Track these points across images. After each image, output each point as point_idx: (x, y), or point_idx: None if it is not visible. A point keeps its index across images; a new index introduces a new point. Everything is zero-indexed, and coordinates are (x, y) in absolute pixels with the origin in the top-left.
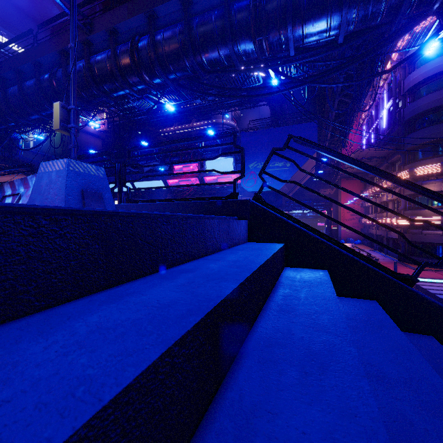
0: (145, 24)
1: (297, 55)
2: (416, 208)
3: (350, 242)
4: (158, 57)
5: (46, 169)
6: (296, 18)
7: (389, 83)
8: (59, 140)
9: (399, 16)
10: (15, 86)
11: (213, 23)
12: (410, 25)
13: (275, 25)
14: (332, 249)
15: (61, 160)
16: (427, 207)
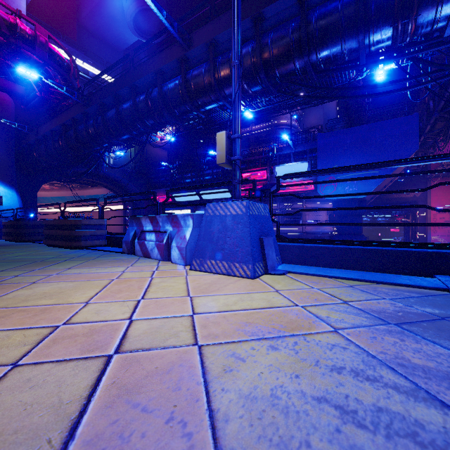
0: (248, 29)
1: None
2: None
3: None
4: (264, 63)
5: (215, 212)
6: None
7: None
8: (132, 154)
9: None
10: (112, 110)
11: (339, 13)
12: None
13: None
14: None
15: (238, 202)
16: None
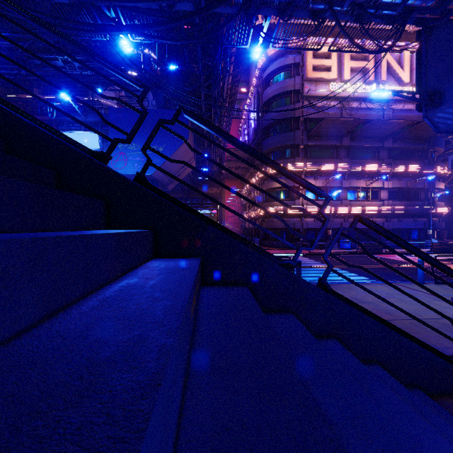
0: None
1: None
2: (270, 200)
3: None
4: None
5: None
6: None
7: (255, 96)
8: None
9: None
10: None
11: None
12: (216, 3)
13: None
14: (13, 117)
15: None
16: (118, 85)
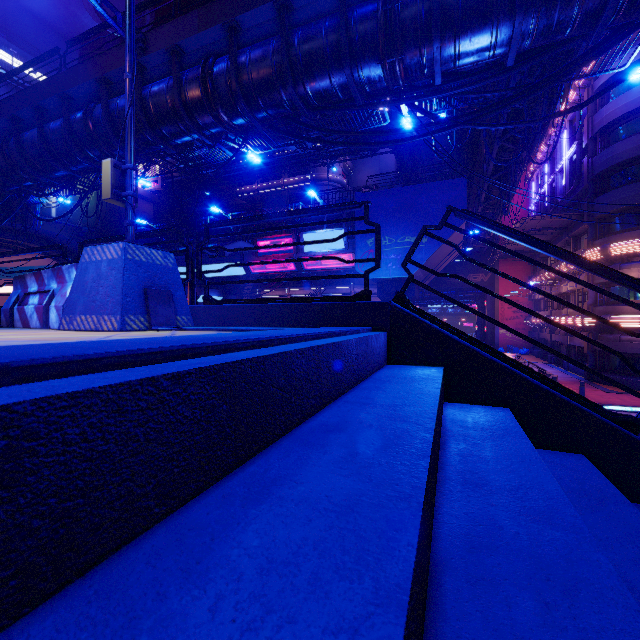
0: (223, 40)
1: (445, 84)
2: (611, 302)
3: (513, 352)
4: (242, 88)
5: (92, 258)
6: (446, 30)
7: (571, 120)
8: (92, 204)
9: (599, 26)
10: (34, 129)
11: (323, 39)
12: (614, 39)
13: (414, 40)
14: (516, 377)
15: (115, 244)
16: None
